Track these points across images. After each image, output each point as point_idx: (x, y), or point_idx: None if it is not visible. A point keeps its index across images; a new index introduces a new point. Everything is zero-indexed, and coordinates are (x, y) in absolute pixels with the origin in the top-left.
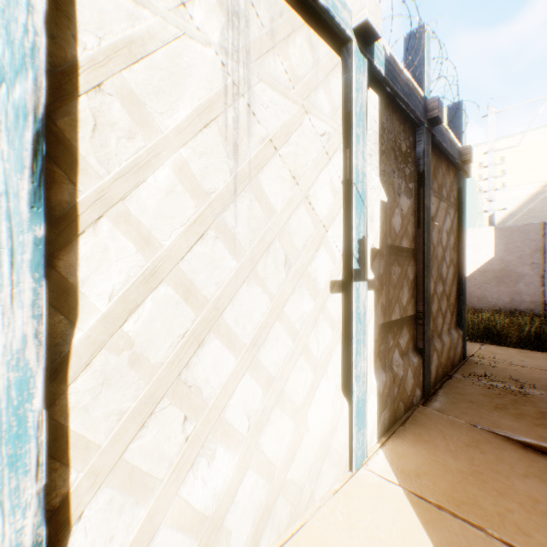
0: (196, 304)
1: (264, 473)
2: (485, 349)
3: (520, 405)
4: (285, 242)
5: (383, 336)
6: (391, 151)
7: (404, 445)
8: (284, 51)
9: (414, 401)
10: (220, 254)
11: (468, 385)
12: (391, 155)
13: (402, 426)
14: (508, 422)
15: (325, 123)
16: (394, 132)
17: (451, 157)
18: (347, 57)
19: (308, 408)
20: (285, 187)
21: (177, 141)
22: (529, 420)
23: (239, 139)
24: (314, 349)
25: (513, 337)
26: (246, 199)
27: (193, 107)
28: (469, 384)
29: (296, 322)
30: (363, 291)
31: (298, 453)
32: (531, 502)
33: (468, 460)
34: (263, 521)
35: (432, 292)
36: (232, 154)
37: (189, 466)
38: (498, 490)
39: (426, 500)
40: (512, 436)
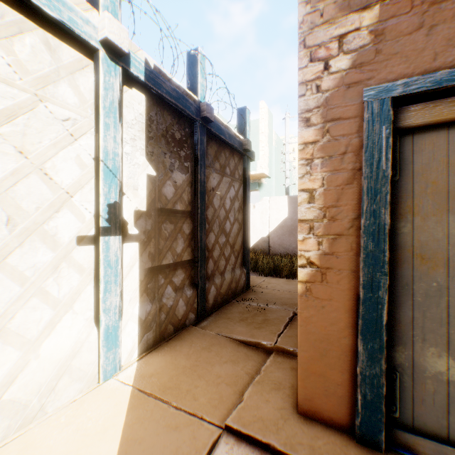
0: None
1: None
2: (267, 281)
3: (257, 316)
4: (9, 205)
5: (151, 276)
6: (161, 138)
7: (157, 356)
8: (7, 47)
9: (187, 322)
10: None
11: (236, 306)
12: (161, 140)
13: (166, 342)
14: (241, 329)
15: (69, 111)
16: (166, 124)
17: (233, 146)
18: (97, 62)
19: (46, 339)
20: (9, 160)
21: None
22: (254, 326)
23: None
24: (55, 291)
25: (286, 271)
26: None
27: None
28: (237, 306)
29: (26, 270)
30: (115, 243)
31: (22, 376)
32: (215, 379)
33: (196, 358)
34: None
35: (214, 242)
36: None
37: None
38: (200, 375)
39: (143, 392)
40: (237, 337)
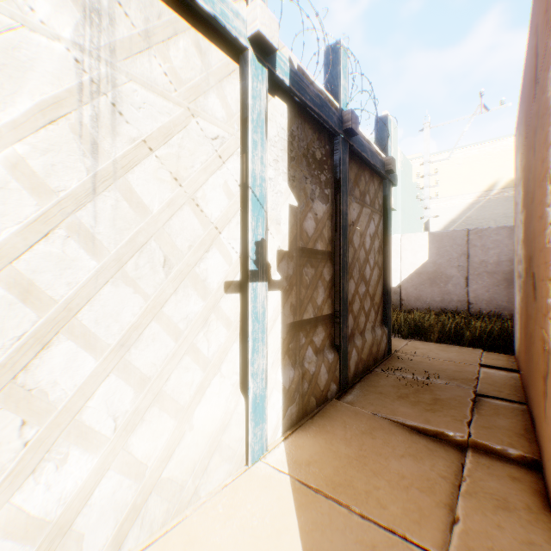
0: (39, 305)
1: (131, 474)
2: (411, 345)
3: (421, 394)
4: (165, 243)
5: (293, 334)
6: (302, 158)
7: (306, 437)
8: (163, 53)
9: (328, 395)
10: (73, 253)
11: (384, 377)
12: (302, 161)
13: (310, 419)
14: (406, 409)
15: (217, 127)
16: (306, 140)
17: (374, 167)
18: (244, 65)
19: (196, 406)
20: (165, 188)
21: (12, 136)
22: (423, 407)
23: (100, 138)
24: (204, 349)
25: (436, 333)
26: (110, 199)
27: (35, 102)
28: (385, 377)
29: (179, 322)
30: (262, 291)
31: (178, 451)
32: (398, 479)
33: (359, 446)
34: (130, 522)
35: (354, 292)
36: (91, 152)
37: (30, 472)
38: (375, 470)
39: (307, 486)
40: (404, 421)
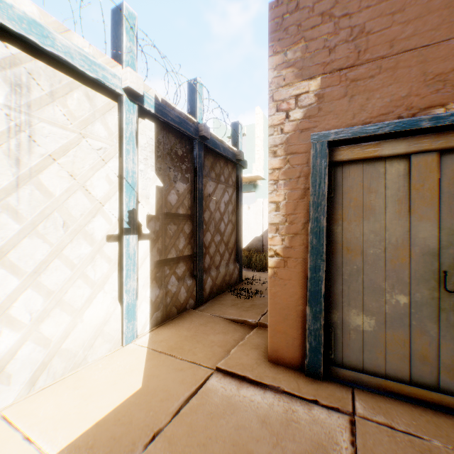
0: None
1: (42, 344)
2: (258, 275)
3: (246, 302)
4: (64, 213)
5: (159, 267)
6: (167, 155)
7: (164, 329)
8: (63, 103)
9: (187, 307)
10: (5, 221)
11: (229, 295)
12: (167, 158)
13: (171, 320)
14: (232, 311)
15: (102, 142)
16: (170, 144)
17: (227, 157)
18: (120, 103)
19: (87, 309)
20: (64, 181)
21: None
22: (243, 309)
23: (22, 156)
24: (92, 275)
25: None
26: (29, 189)
27: None
28: (230, 295)
29: (74, 259)
30: (133, 240)
31: (73, 334)
32: (210, 343)
33: (195, 331)
34: (41, 371)
35: (210, 241)
36: (16, 164)
37: None
38: (199, 341)
39: (156, 351)
40: (228, 317)
